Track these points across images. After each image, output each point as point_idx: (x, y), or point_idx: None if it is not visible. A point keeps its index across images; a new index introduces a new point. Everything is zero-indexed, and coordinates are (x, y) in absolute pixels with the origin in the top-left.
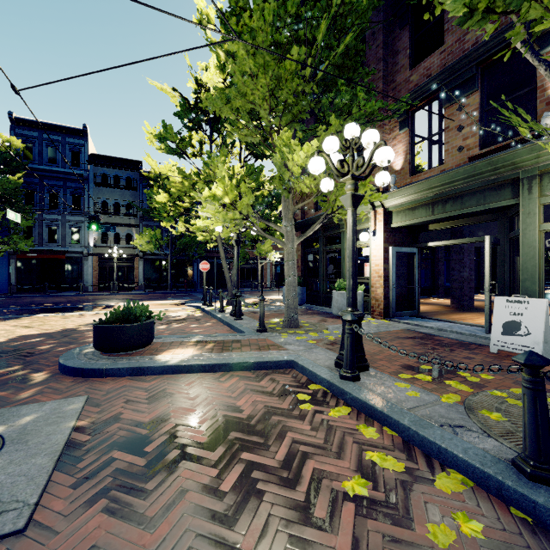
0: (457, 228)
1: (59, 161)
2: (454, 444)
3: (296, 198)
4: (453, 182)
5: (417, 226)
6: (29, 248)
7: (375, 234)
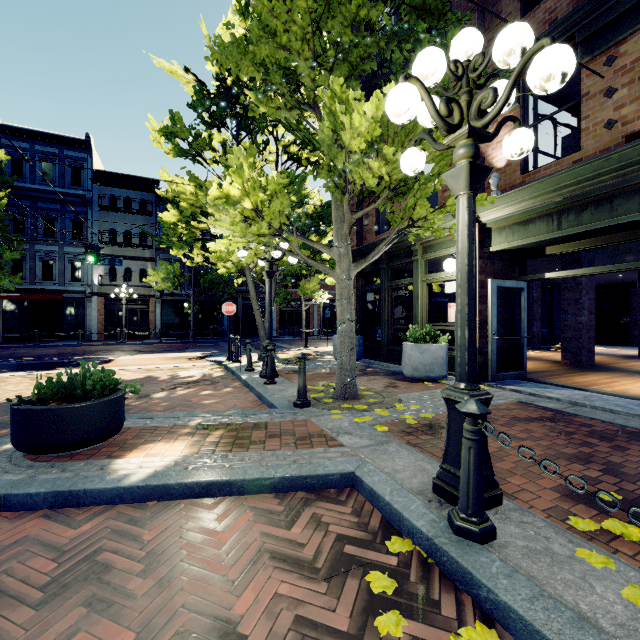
0: (572, 255)
1: (56, 179)
2: None
3: None
4: (598, 176)
5: (527, 249)
6: (18, 287)
7: None
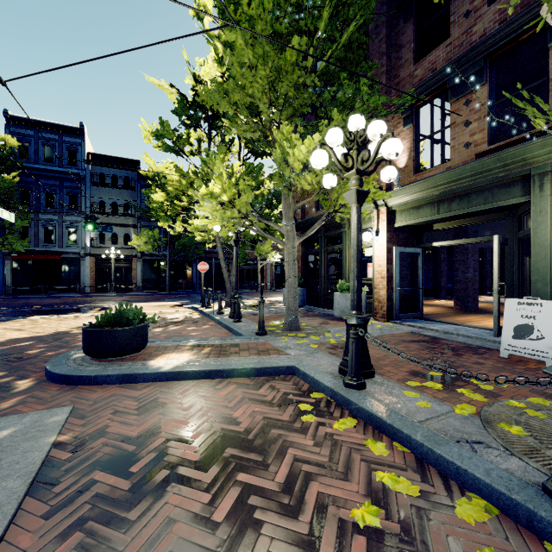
0: (461, 228)
1: (56, 160)
2: (474, 464)
3: (296, 197)
4: (459, 180)
5: (421, 225)
6: (25, 249)
7: (378, 233)
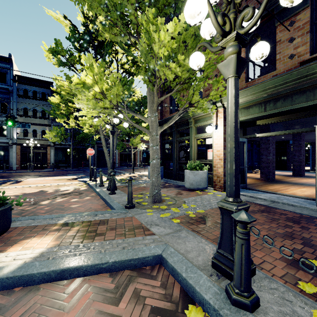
0: (265, 126)
1: None
2: None
3: None
4: (285, 83)
5: (247, 122)
6: None
7: (216, 127)
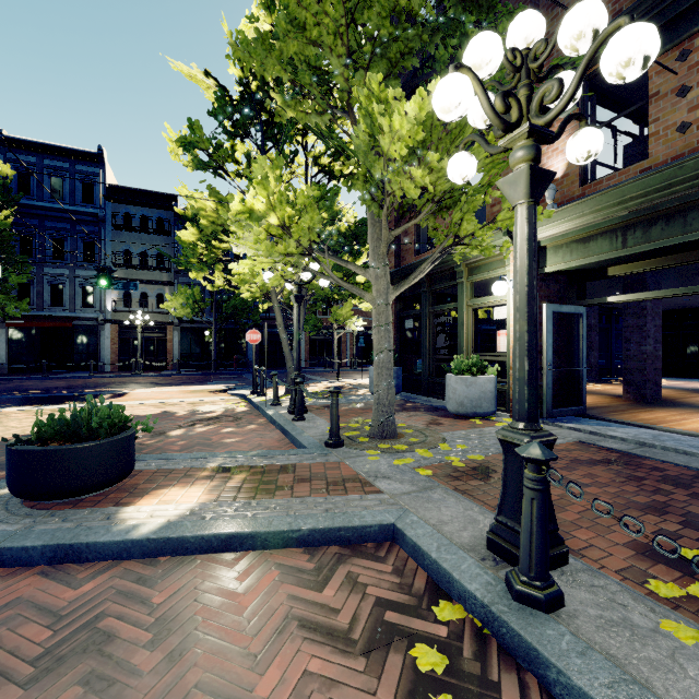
0: (635, 277)
1: (66, 196)
2: None
3: None
4: (669, 187)
5: (586, 270)
6: (25, 314)
7: None
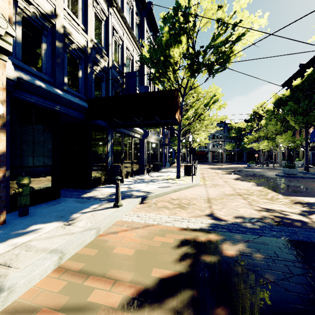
0: None
1: None
2: None
3: None
4: None
5: None
6: None
7: None
